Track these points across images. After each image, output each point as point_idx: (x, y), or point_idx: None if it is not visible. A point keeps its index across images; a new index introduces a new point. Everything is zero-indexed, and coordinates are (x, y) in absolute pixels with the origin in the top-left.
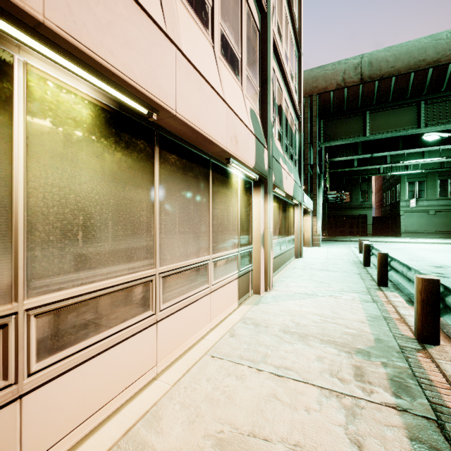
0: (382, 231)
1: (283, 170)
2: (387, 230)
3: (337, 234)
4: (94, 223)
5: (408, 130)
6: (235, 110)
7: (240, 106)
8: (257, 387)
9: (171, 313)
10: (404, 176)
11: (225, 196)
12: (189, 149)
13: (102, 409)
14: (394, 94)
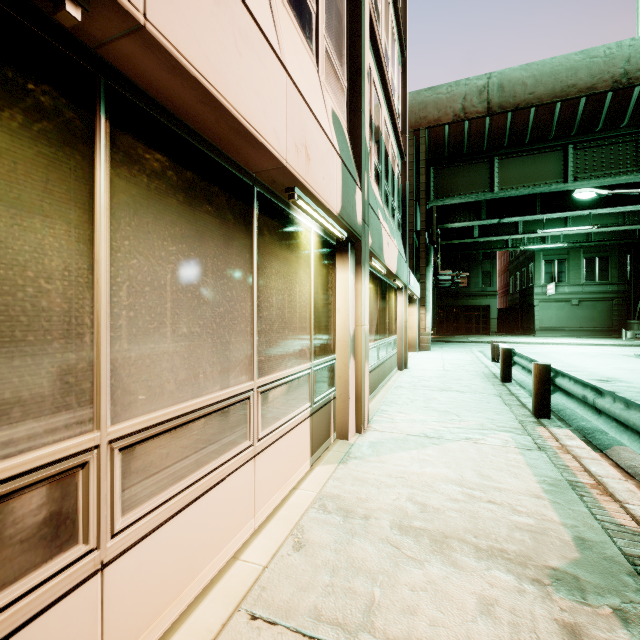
0: (509, 328)
1: (384, 231)
2: (516, 327)
3: (449, 332)
4: None
5: (551, 185)
6: (305, 95)
7: (315, 94)
8: None
9: (151, 528)
10: (540, 252)
11: (286, 265)
12: (204, 152)
13: None
14: (533, 132)
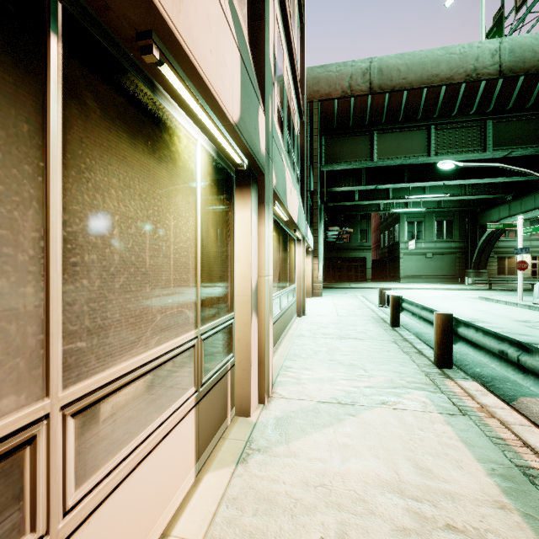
0: (380, 276)
1: (287, 176)
2: (385, 275)
3: (334, 279)
4: None
5: (419, 158)
6: None
7: None
8: None
9: None
10: (404, 215)
11: (148, 179)
12: None
13: None
14: (405, 112)
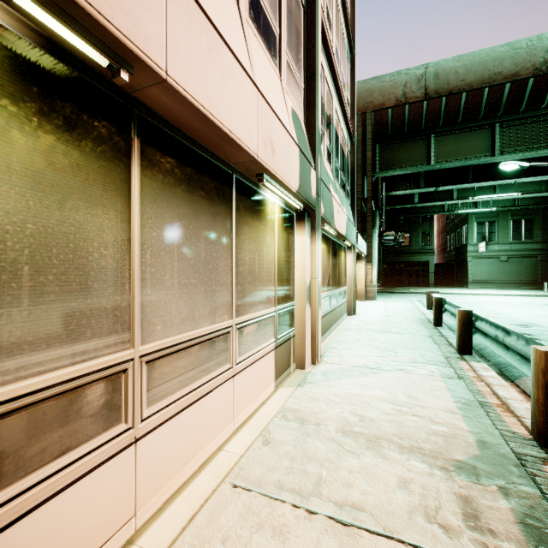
0: (445, 281)
1: (334, 201)
2: (452, 280)
3: (393, 284)
4: None
5: (480, 158)
6: (271, 103)
7: (278, 100)
8: None
9: (165, 419)
10: (472, 215)
11: (257, 232)
12: (198, 153)
13: None
14: (464, 113)
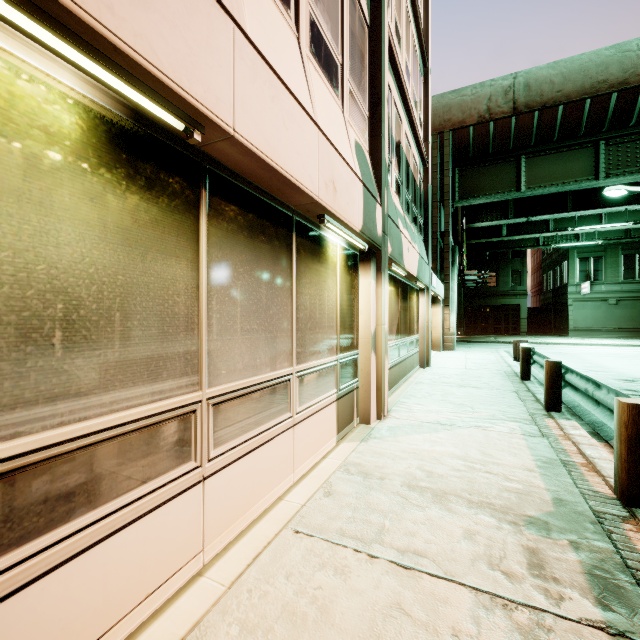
0: (541, 328)
1: (404, 238)
2: (549, 327)
3: (477, 332)
4: (87, 316)
5: (581, 183)
6: (333, 140)
7: (340, 135)
8: (370, 590)
9: (229, 462)
10: (574, 250)
11: (317, 275)
12: (260, 198)
13: (102, 638)
14: (561, 130)
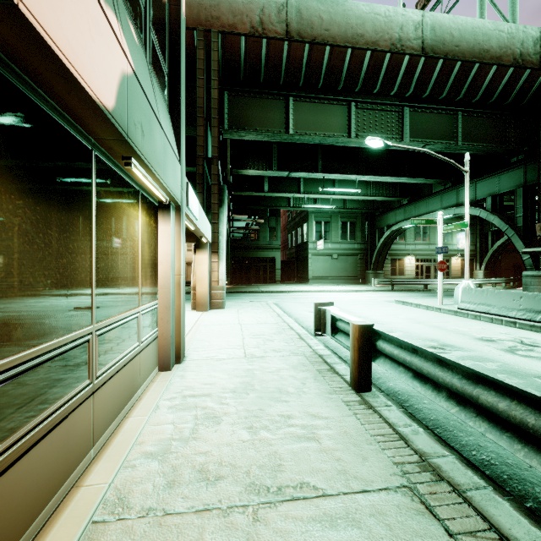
0: (288, 277)
1: None
2: (293, 276)
3: (242, 281)
4: None
5: (340, 136)
6: None
7: None
8: None
9: None
10: (312, 214)
11: None
12: None
13: None
14: (326, 76)
